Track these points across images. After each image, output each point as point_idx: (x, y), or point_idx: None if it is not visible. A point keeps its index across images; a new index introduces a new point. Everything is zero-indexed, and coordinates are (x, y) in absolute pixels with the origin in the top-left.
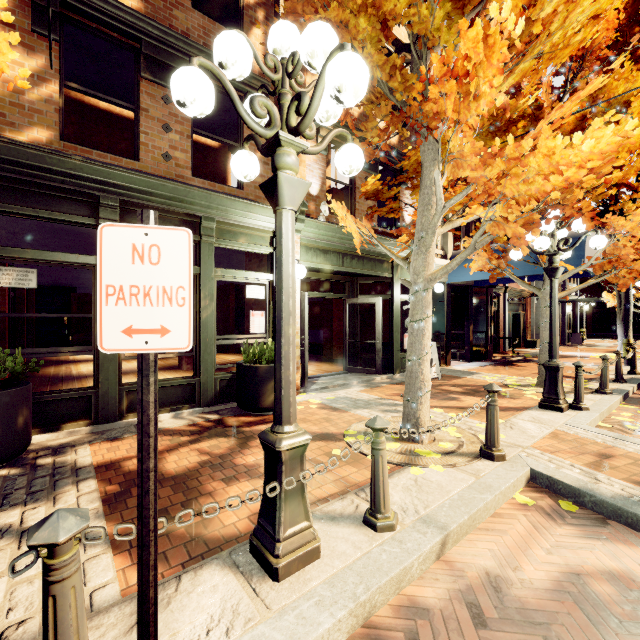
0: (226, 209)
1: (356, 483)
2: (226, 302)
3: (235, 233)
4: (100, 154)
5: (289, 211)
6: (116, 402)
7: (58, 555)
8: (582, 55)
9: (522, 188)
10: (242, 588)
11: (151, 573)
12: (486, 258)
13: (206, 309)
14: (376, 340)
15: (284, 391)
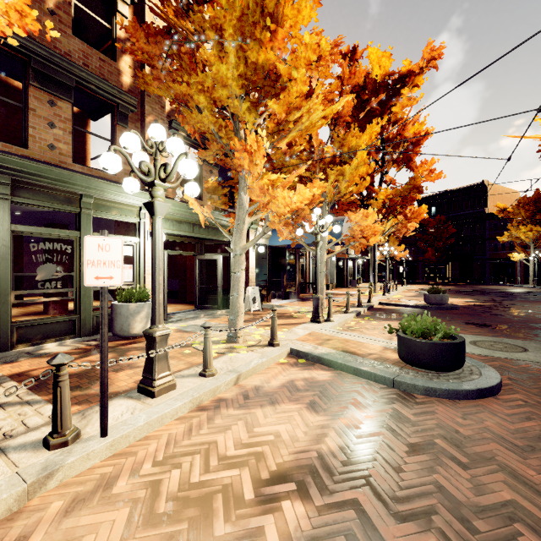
0: (102, 190)
1: (197, 363)
2: None
3: (109, 207)
4: None
5: (160, 218)
6: (8, 336)
7: (62, 370)
8: (337, 118)
9: (278, 209)
10: (136, 402)
11: (106, 373)
12: (288, 232)
13: None
14: (218, 285)
15: (157, 308)
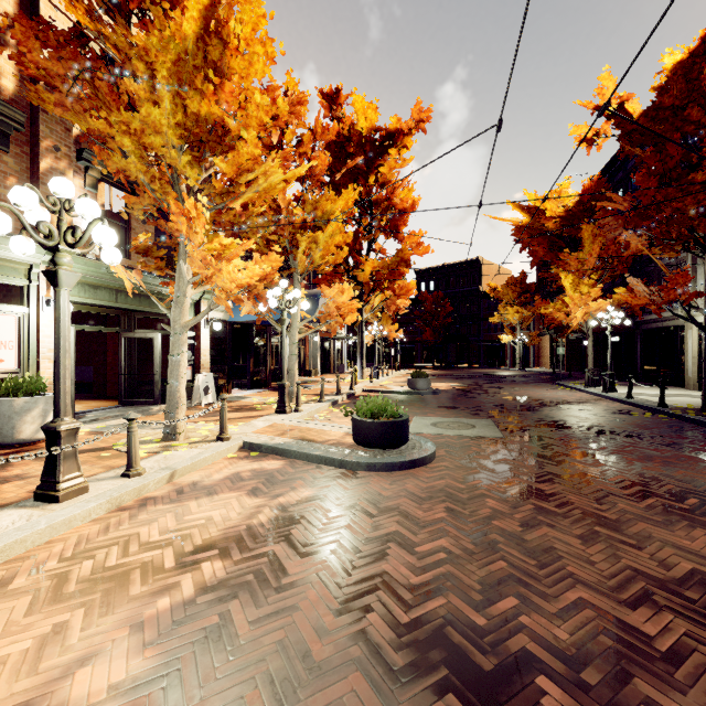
0: None
1: (120, 466)
2: None
3: None
4: None
5: (66, 290)
6: None
7: None
8: (310, 175)
9: (224, 284)
10: (33, 510)
11: None
12: (252, 305)
13: None
14: (155, 373)
15: (62, 397)
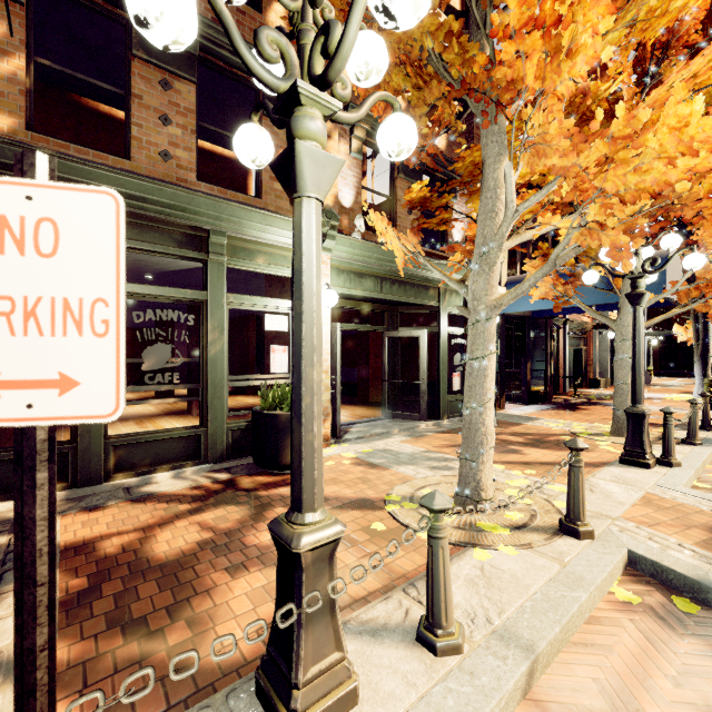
0: (240, 221)
1: (403, 573)
2: (245, 336)
3: (251, 251)
4: (79, 149)
5: (312, 200)
6: (100, 460)
7: None
8: (667, 41)
9: (631, 179)
10: None
11: None
12: (550, 283)
13: (215, 343)
14: (420, 380)
15: (305, 463)
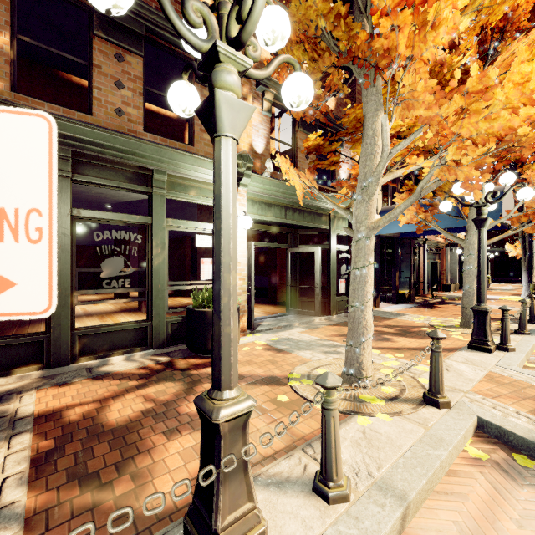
0: (177, 163)
1: (302, 435)
2: (183, 252)
3: (186, 186)
4: (52, 106)
5: (229, 139)
6: (68, 346)
7: None
8: (503, 26)
9: (482, 125)
10: None
11: None
12: (414, 211)
13: (158, 257)
14: (315, 285)
15: (223, 350)
